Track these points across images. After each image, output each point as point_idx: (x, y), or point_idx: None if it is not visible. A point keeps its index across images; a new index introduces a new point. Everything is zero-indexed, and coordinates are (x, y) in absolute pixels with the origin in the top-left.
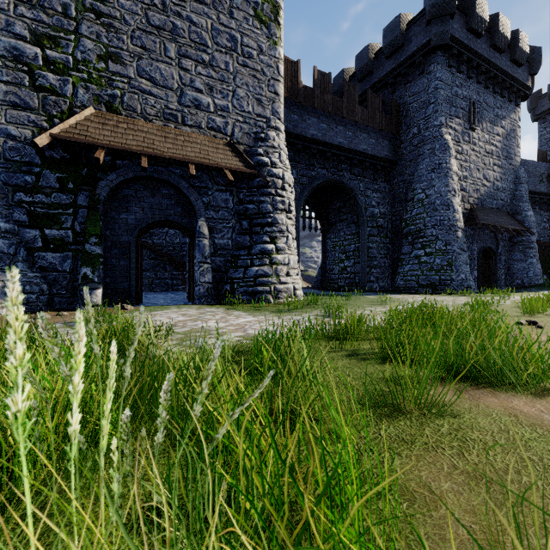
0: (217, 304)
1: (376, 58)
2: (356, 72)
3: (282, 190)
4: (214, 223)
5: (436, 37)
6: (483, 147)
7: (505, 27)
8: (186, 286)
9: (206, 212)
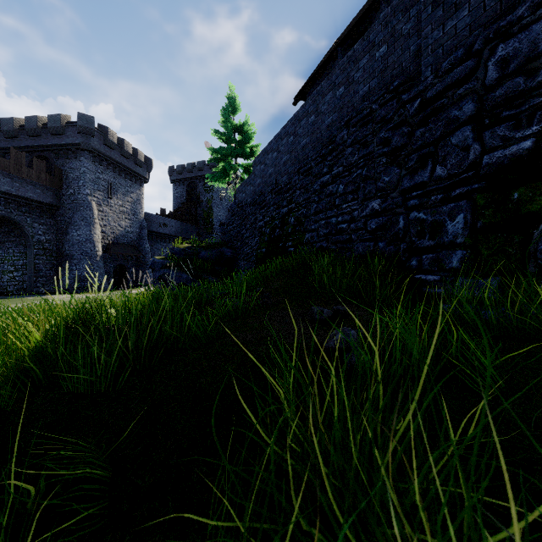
0: None
1: (44, 128)
2: (26, 129)
3: None
4: None
5: (84, 144)
6: (118, 208)
7: (129, 147)
8: None
9: None
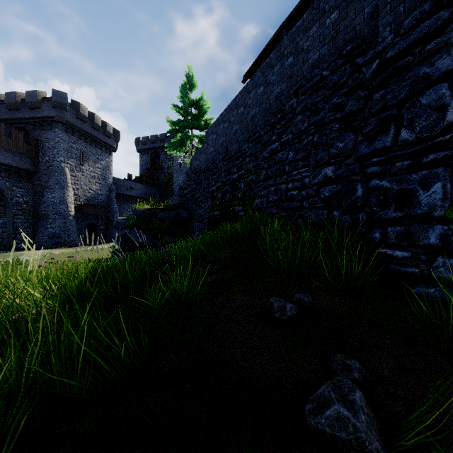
0: None
1: (22, 103)
2: (6, 103)
3: None
4: None
5: (58, 117)
6: (89, 174)
7: (99, 120)
8: None
9: None
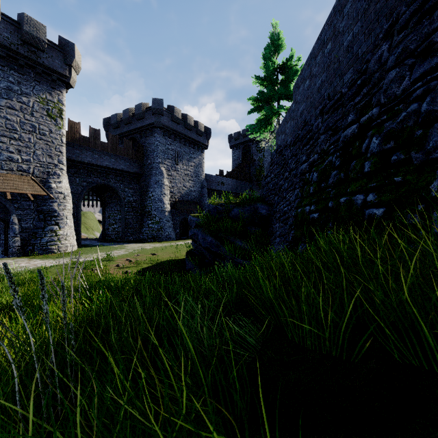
0: (24, 256)
1: (133, 116)
2: (123, 119)
3: (64, 199)
4: (22, 216)
5: (156, 123)
6: (183, 172)
7: (191, 121)
8: (1, 247)
9: (17, 212)
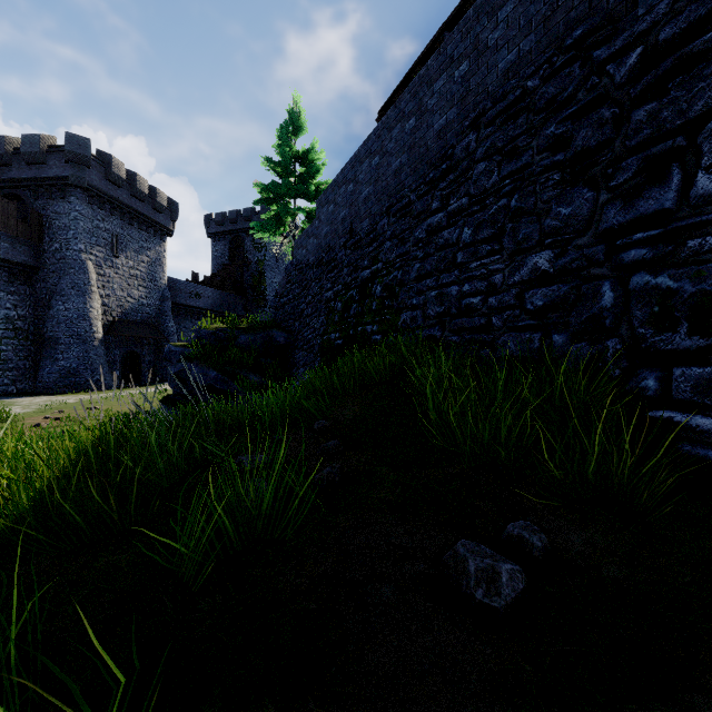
0: None
1: (16, 154)
2: None
3: None
4: None
5: (75, 178)
6: (128, 271)
7: (143, 185)
8: None
9: None
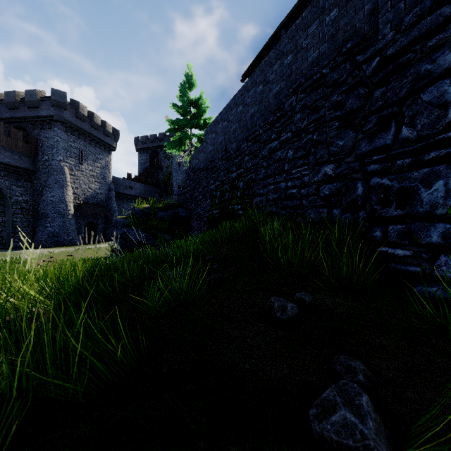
0: None
1: (22, 102)
2: (5, 102)
3: None
4: None
5: (57, 116)
6: (88, 173)
7: (98, 120)
8: None
9: None
